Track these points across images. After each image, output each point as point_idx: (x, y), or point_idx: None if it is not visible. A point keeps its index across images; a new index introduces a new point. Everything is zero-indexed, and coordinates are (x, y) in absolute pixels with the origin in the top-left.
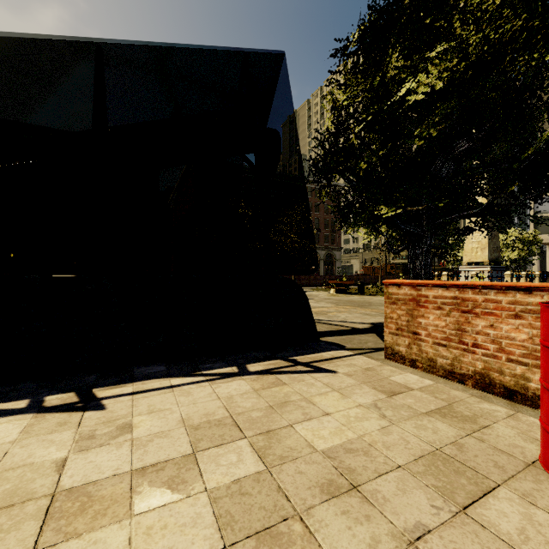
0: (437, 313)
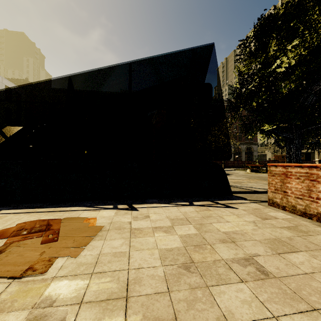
0: (297, 181)
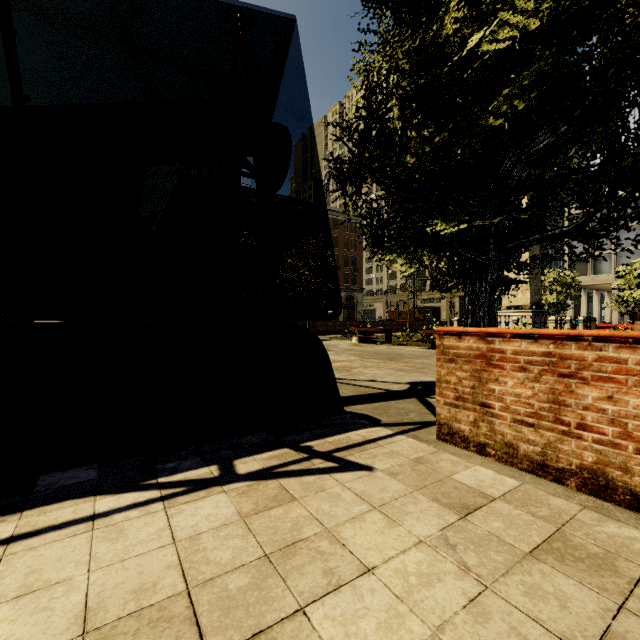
0: (520, 377)
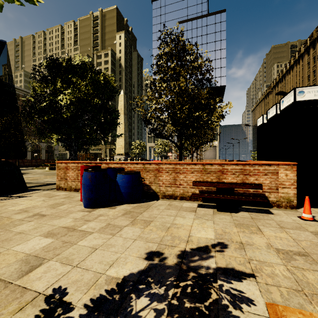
0: (72, 171)
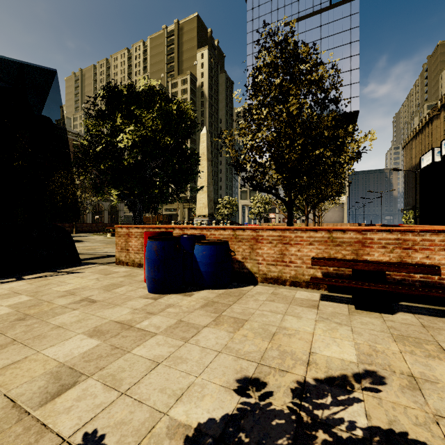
0: (136, 239)
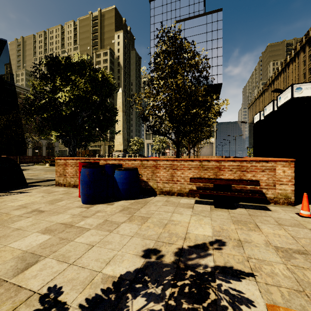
0: (71, 167)
